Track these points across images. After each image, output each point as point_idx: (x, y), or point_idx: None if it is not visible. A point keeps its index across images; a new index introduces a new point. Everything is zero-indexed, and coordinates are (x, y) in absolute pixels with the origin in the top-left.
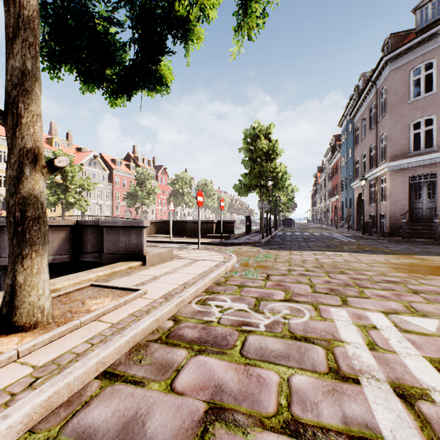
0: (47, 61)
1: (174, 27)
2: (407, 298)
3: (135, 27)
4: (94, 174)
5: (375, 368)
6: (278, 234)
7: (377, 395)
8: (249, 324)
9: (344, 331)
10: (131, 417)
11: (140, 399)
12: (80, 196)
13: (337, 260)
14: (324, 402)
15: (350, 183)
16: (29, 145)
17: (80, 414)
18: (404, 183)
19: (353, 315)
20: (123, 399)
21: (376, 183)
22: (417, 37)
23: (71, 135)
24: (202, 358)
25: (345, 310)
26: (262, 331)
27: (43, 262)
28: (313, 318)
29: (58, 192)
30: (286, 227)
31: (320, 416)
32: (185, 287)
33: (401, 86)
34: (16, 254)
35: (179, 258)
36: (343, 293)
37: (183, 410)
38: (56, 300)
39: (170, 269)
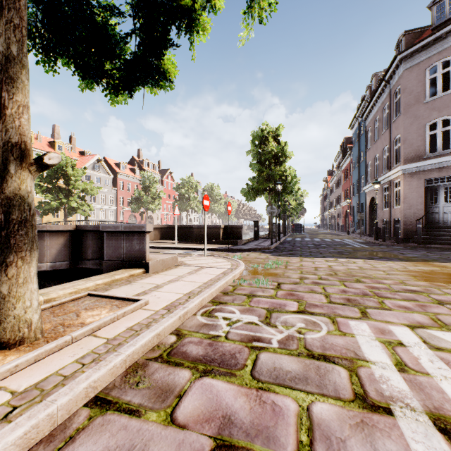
0: (41, 52)
1: (178, 17)
2: (432, 310)
3: (136, 17)
4: (98, 179)
5: (407, 395)
6: (288, 240)
7: (415, 430)
8: (261, 340)
9: (367, 348)
10: None
11: (135, 434)
12: (83, 201)
13: (351, 267)
14: (352, 439)
15: (362, 187)
16: (14, 139)
17: None
18: (419, 186)
19: (375, 329)
20: (114, 433)
21: (389, 186)
22: (433, 34)
23: (75, 138)
24: (208, 381)
25: (366, 323)
26: (275, 348)
27: (31, 270)
28: (331, 333)
29: (61, 197)
30: (295, 233)
31: None
32: (190, 297)
33: (416, 85)
34: None
35: (184, 265)
36: (361, 304)
37: (185, 449)
38: (49, 311)
39: (174, 277)
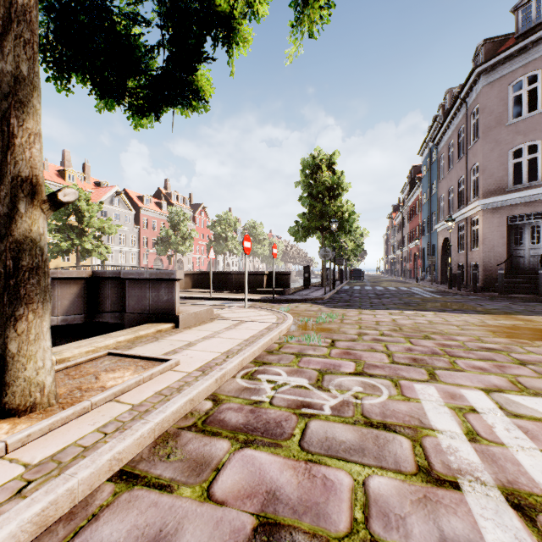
0: (53, 68)
1: (214, 26)
2: (512, 371)
3: (164, 26)
4: (117, 215)
5: (478, 467)
6: (344, 289)
7: (485, 506)
8: (311, 406)
9: (434, 415)
10: (153, 537)
11: (166, 511)
12: (99, 242)
13: (419, 321)
14: (413, 516)
15: (434, 226)
16: (24, 173)
17: (84, 533)
18: (501, 225)
19: (445, 393)
20: (143, 510)
21: (466, 225)
22: (518, 43)
23: (89, 166)
24: (249, 452)
25: (434, 387)
26: (327, 415)
27: (43, 325)
28: (393, 398)
29: (72, 237)
30: (354, 280)
31: (410, 537)
32: (229, 357)
33: (497, 104)
34: (8, 314)
35: (220, 319)
36: (430, 365)
37: (223, 527)
38: (63, 373)
39: (209, 332)
